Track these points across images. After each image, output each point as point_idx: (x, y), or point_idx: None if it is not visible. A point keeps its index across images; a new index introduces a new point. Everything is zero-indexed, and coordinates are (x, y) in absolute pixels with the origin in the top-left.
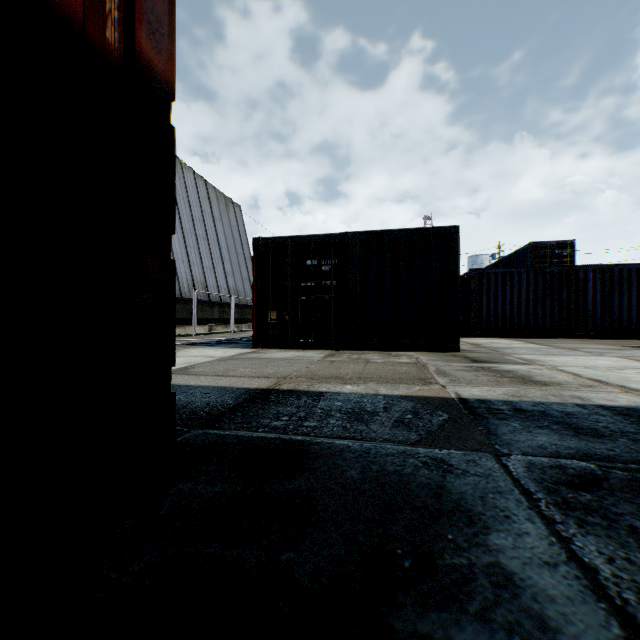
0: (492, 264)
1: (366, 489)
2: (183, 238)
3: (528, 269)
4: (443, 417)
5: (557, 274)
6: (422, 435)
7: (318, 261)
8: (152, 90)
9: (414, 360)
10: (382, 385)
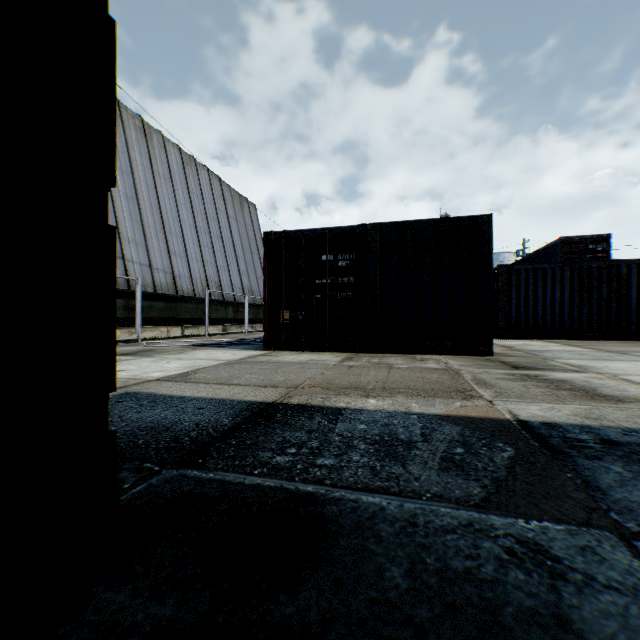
0: (517, 261)
1: (425, 622)
2: (197, 237)
3: (563, 264)
4: (507, 452)
5: (596, 270)
6: (488, 487)
7: (334, 256)
8: None
9: (443, 365)
10: (413, 399)
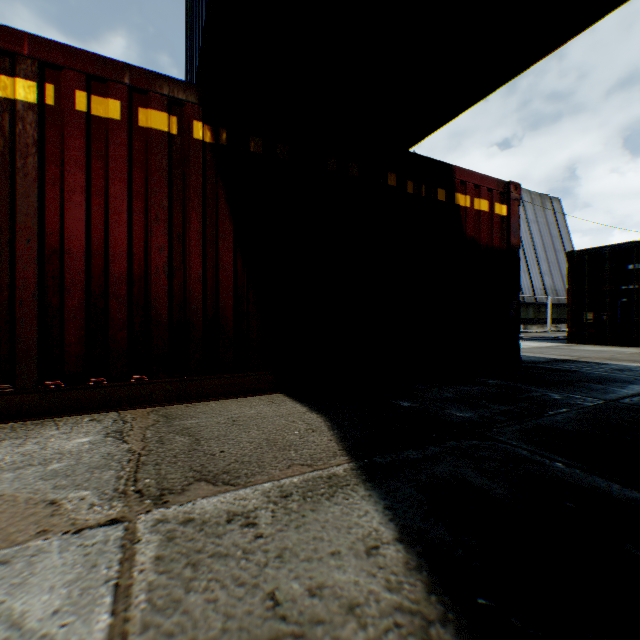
0: None
1: (594, 377)
2: None
3: None
4: None
5: None
6: None
7: None
8: (513, 251)
9: None
10: None
